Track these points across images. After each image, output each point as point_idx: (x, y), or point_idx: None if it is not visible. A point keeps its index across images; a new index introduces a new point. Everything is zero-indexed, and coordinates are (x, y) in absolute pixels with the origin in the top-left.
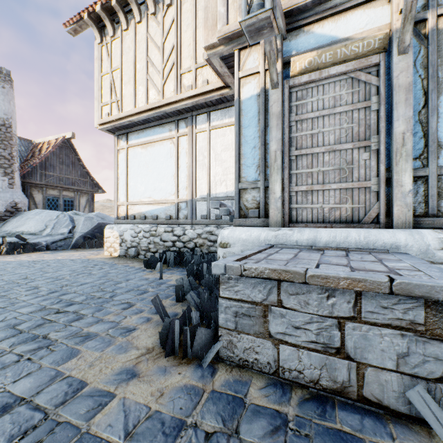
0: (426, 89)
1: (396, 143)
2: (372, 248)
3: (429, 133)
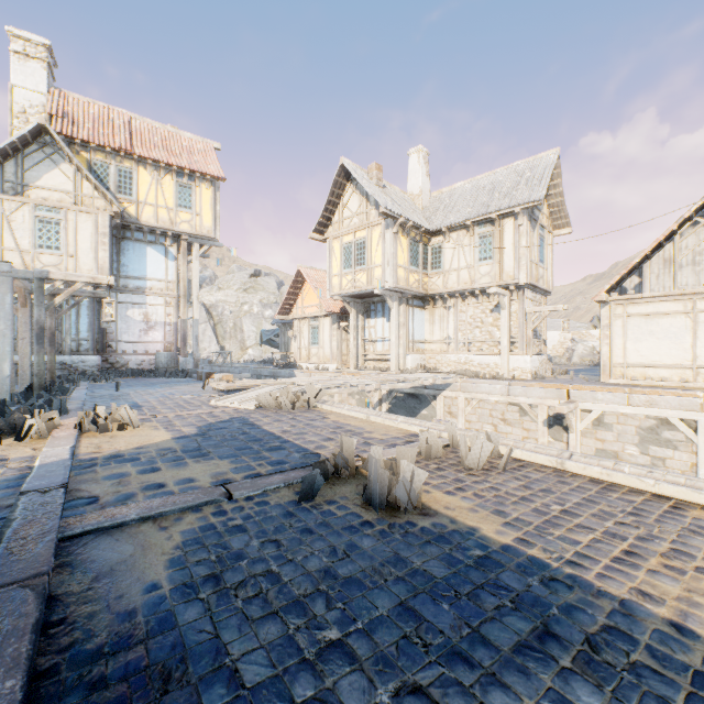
0: (77, 316)
1: (67, 331)
2: (58, 361)
3: (77, 329)
